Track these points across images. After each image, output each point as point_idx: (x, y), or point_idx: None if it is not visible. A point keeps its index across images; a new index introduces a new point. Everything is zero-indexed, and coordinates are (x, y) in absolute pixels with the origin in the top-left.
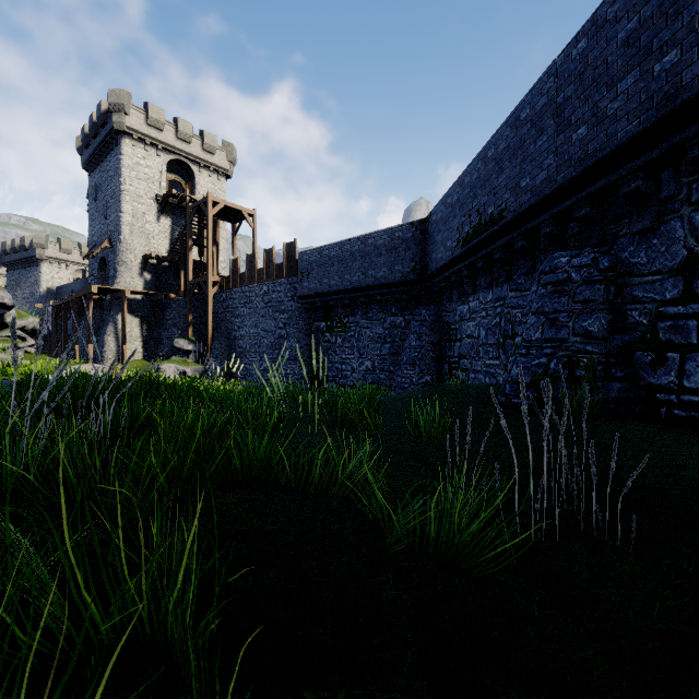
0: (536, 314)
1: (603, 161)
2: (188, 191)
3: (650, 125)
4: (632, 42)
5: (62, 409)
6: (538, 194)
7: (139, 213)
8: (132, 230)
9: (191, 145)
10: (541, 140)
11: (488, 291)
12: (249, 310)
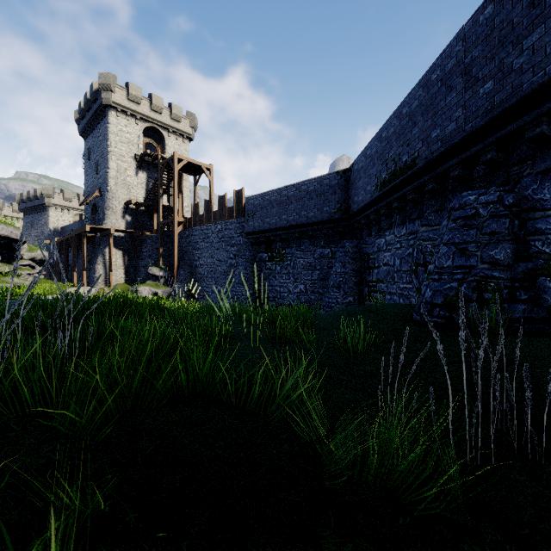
0: (447, 244)
1: (509, 110)
2: (159, 151)
3: None
4: (538, 2)
5: (47, 324)
6: (448, 143)
7: (122, 169)
8: (117, 183)
9: (162, 115)
10: (450, 96)
11: (402, 226)
12: (207, 244)
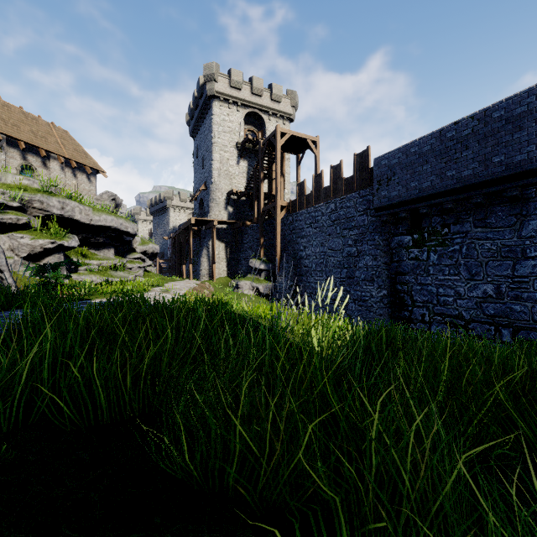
0: None
1: None
2: (260, 135)
3: None
4: None
5: None
6: None
7: (224, 159)
8: (220, 174)
9: (262, 98)
10: None
11: None
12: (315, 230)
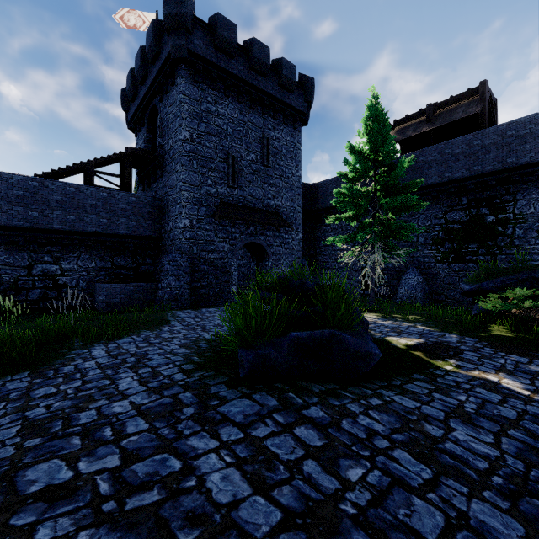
0: None
1: (6, 227)
2: None
3: (29, 228)
4: (20, 198)
5: None
6: None
7: None
8: None
9: None
10: None
11: None
12: None
